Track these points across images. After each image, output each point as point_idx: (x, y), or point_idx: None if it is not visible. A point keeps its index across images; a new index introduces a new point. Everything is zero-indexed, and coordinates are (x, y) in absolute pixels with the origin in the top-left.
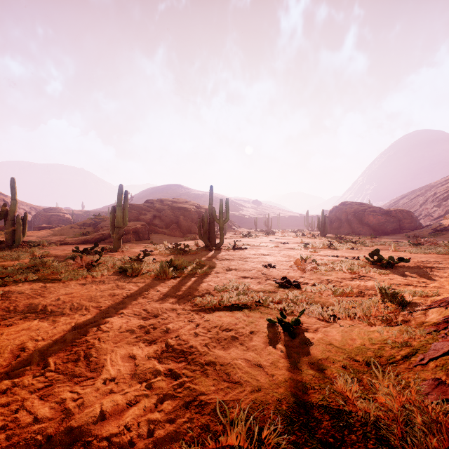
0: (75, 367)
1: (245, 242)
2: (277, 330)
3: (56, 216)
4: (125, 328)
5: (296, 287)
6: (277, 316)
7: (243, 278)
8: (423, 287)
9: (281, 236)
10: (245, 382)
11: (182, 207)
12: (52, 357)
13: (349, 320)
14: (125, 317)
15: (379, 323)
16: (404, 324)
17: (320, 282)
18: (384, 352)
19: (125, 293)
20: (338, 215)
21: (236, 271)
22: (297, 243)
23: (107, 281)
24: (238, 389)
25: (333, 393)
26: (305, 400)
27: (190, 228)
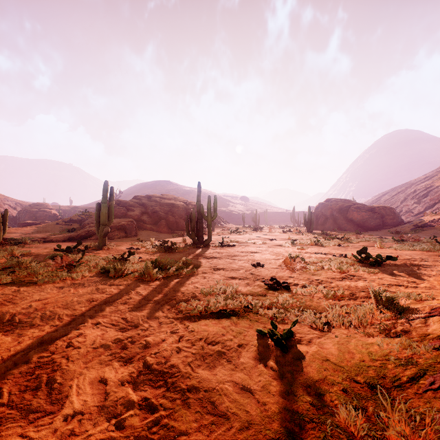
0: (33, 399)
1: (233, 238)
2: (268, 342)
3: (42, 212)
4: (99, 343)
5: (286, 289)
6: (268, 330)
7: (231, 279)
8: (414, 288)
9: (269, 232)
10: (233, 414)
11: (170, 203)
12: (9, 384)
13: (343, 328)
14: (102, 328)
15: (376, 333)
16: (405, 335)
17: (310, 283)
18: (387, 371)
19: (105, 298)
20: (324, 211)
21: (224, 270)
22: (284, 239)
23: (87, 284)
24: (224, 426)
25: (335, 429)
26: (303, 439)
27: (178, 224)
